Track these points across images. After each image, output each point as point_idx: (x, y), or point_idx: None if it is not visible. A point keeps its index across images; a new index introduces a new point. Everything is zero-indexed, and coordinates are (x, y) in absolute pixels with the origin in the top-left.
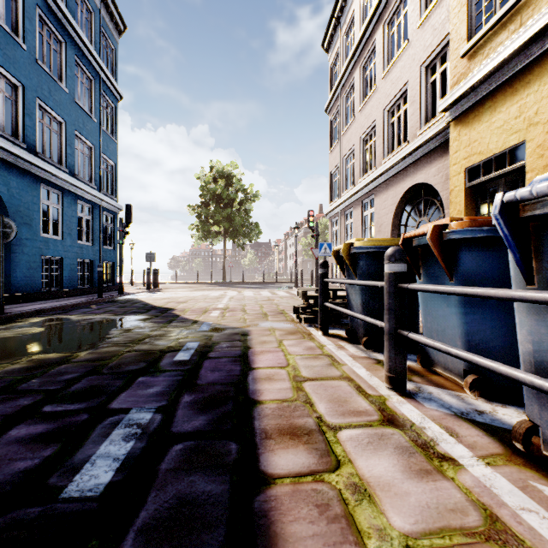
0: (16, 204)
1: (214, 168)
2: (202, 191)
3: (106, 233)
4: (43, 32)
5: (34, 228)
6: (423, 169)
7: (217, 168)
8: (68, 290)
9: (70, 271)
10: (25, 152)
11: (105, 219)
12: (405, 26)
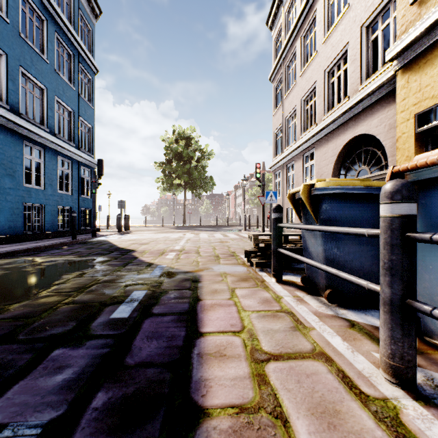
0: None
1: (176, 131)
2: (166, 150)
3: (84, 184)
4: (26, 10)
5: (17, 179)
6: (364, 121)
7: (179, 131)
8: (49, 233)
9: (51, 217)
10: (7, 112)
11: (83, 173)
12: (338, 6)
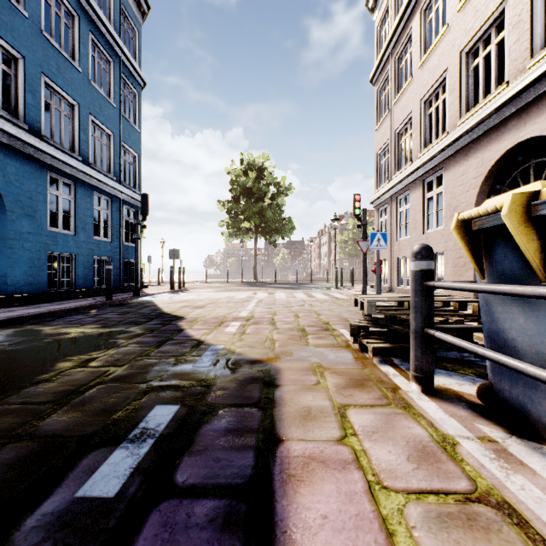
0: (15, 192)
1: (245, 161)
2: (232, 185)
3: (128, 228)
4: (51, 2)
5: (39, 220)
6: (538, 115)
7: (248, 160)
8: (82, 291)
9: (84, 270)
10: (24, 133)
11: (127, 214)
12: None
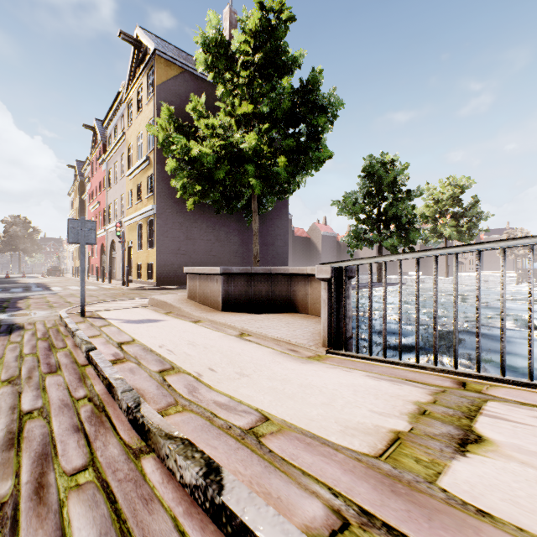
0: None
1: (13, 217)
2: (6, 229)
3: None
4: None
5: None
6: None
7: (16, 218)
8: None
9: None
10: None
11: None
12: None
